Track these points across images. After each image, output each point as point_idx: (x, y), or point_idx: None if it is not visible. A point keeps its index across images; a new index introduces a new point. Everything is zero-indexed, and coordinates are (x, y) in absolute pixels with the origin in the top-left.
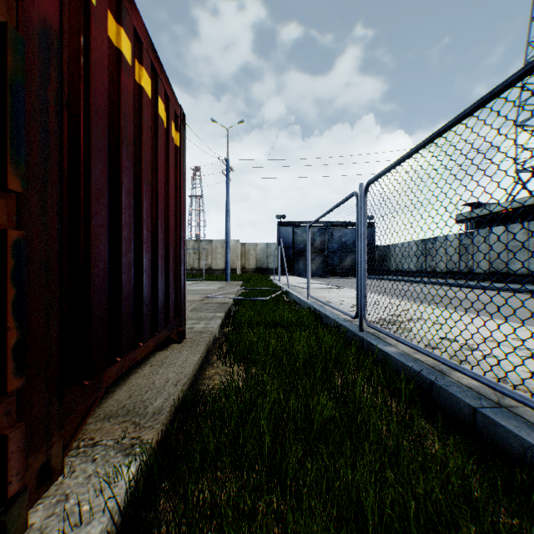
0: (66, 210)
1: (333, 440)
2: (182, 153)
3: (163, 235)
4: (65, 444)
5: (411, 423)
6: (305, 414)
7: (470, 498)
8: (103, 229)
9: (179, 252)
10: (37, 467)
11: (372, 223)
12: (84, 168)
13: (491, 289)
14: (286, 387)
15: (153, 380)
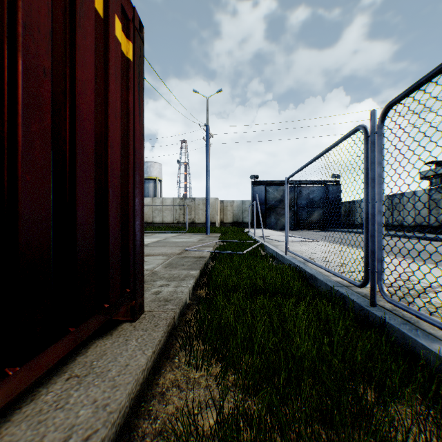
0: None
1: None
2: (137, 72)
3: (91, 173)
4: None
5: None
6: None
7: None
8: None
9: (133, 201)
10: None
11: (338, 181)
12: None
13: None
14: None
15: (44, 432)
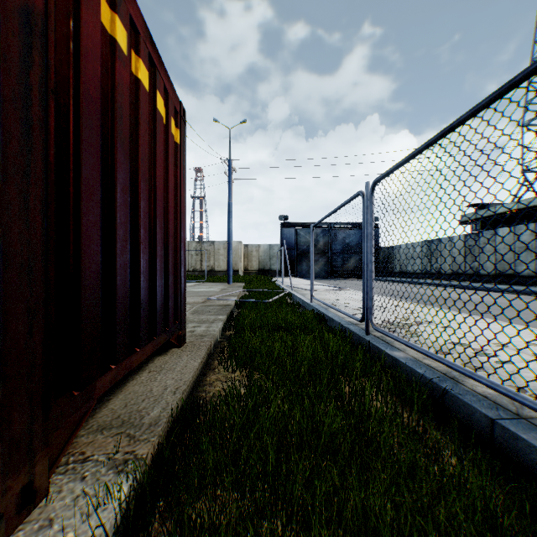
0: (52, 207)
1: (342, 456)
2: (182, 150)
3: (161, 235)
4: (52, 461)
5: (424, 435)
6: (312, 426)
7: (495, 524)
8: (96, 228)
9: (179, 253)
10: (18, 490)
11: (376, 224)
12: (74, 163)
13: (498, 291)
14: (291, 397)
15: (151, 388)
